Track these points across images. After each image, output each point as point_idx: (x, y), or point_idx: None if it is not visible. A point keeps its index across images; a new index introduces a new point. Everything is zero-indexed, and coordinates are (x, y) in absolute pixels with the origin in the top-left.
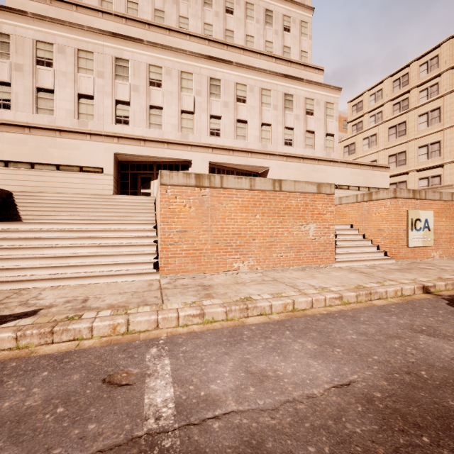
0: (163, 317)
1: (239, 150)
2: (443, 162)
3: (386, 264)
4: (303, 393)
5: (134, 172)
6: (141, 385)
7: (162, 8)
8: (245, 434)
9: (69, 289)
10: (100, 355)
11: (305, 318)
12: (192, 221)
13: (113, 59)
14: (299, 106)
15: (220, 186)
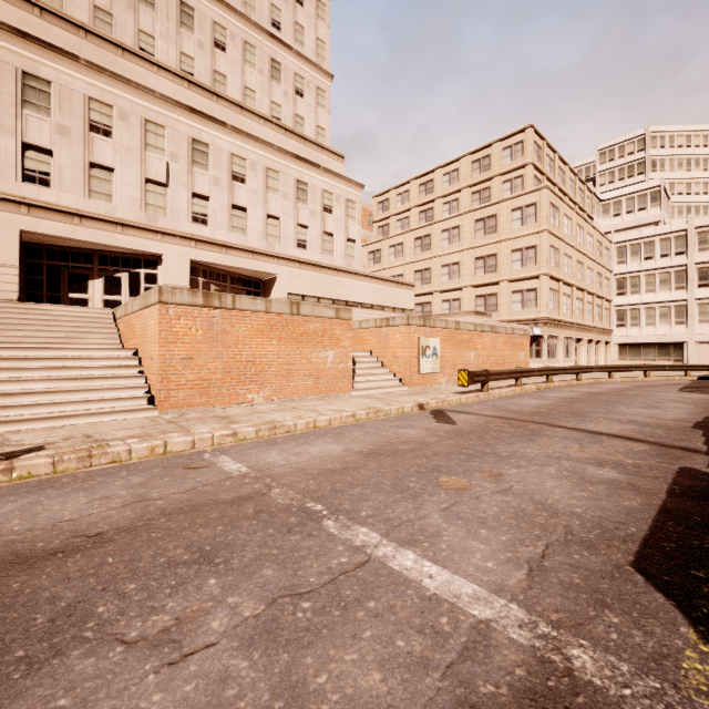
0: (199, 438)
1: (236, 247)
2: (462, 285)
3: (400, 391)
4: (325, 455)
5: (55, 264)
6: (215, 466)
7: (109, 8)
8: (295, 468)
9: (42, 431)
10: (161, 461)
11: (325, 429)
12: (200, 347)
13: (19, 74)
14: (315, 198)
15: (232, 307)
